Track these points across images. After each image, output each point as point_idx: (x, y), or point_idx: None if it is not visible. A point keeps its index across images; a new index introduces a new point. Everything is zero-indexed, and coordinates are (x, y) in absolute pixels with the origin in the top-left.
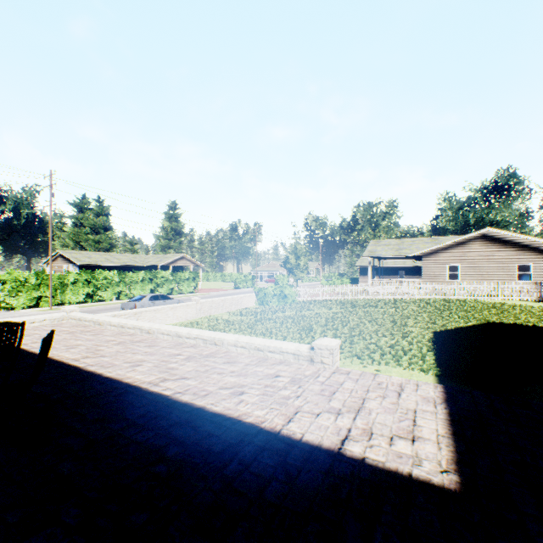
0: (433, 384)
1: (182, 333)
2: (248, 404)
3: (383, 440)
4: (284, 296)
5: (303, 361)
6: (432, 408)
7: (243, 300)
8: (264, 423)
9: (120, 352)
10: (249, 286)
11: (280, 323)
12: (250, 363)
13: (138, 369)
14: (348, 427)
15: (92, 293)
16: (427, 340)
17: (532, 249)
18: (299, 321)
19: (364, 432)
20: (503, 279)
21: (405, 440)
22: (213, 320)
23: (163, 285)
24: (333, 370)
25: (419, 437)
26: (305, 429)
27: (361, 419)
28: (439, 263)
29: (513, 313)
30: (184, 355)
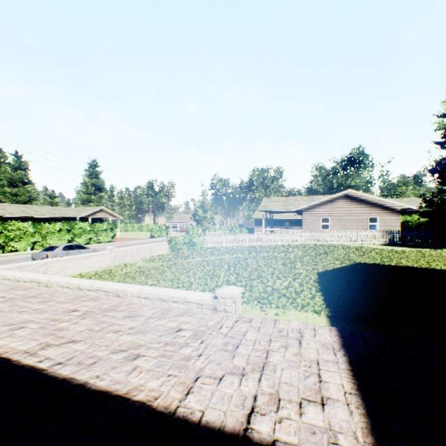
0: (328, 327)
1: (83, 286)
2: (142, 372)
3: (292, 409)
4: (193, 244)
5: (207, 310)
6: (332, 356)
7: (156, 248)
8: (157, 400)
9: (4, 311)
10: (163, 235)
11: (188, 269)
12: (152, 316)
13: (18, 333)
14: (253, 393)
15: (4, 244)
16: (313, 281)
17: (378, 206)
18: (206, 267)
19: (271, 399)
20: (359, 228)
21: (314, 405)
22: (127, 267)
23: (81, 235)
24: (236, 318)
25: (328, 398)
26: (205, 404)
27: (266, 380)
28: (315, 216)
29: (371, 255)
30: (80, 311)
